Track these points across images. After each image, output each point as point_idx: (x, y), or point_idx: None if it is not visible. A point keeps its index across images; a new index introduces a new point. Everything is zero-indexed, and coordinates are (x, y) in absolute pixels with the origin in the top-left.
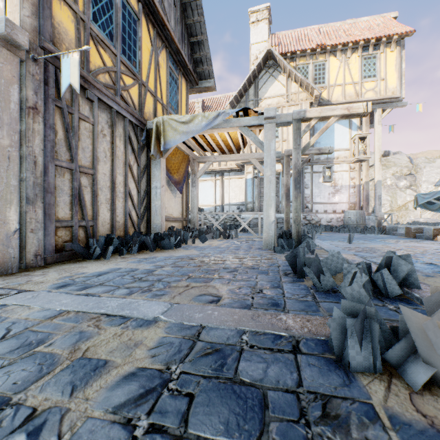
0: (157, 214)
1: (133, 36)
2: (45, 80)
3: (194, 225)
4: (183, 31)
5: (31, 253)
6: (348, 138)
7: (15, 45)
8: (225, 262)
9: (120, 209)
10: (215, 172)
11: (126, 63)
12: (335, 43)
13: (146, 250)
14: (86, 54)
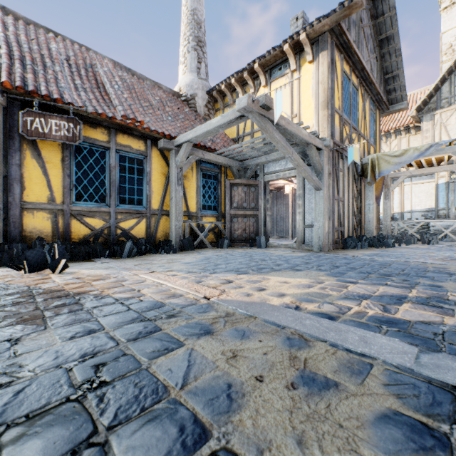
0: (370, 223)
1: (355, 105)
2: (332, 158)
3: (387, 232)
4: (380, 74)
5: (329, 243)
6: None
7: (328, 147)
8: (452, 255)
9: (350, 220)
10: (392, 179)
11: (353, 126)
12: None
13: (370, 247)
14: (342, 134)
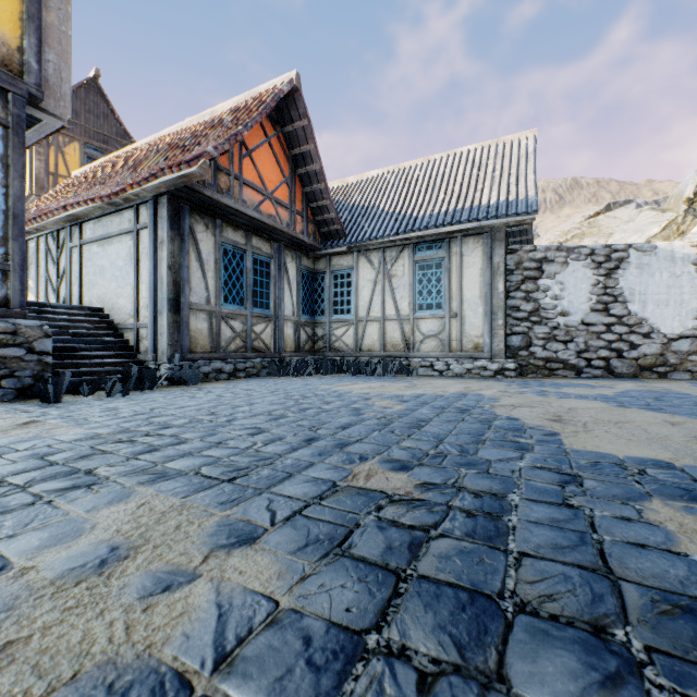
0: None
1: None
2: None
3: None
4: None
5: None
6: None
7: None
8: None
9: None
10: None
11: None
12: None
13: None
14: None
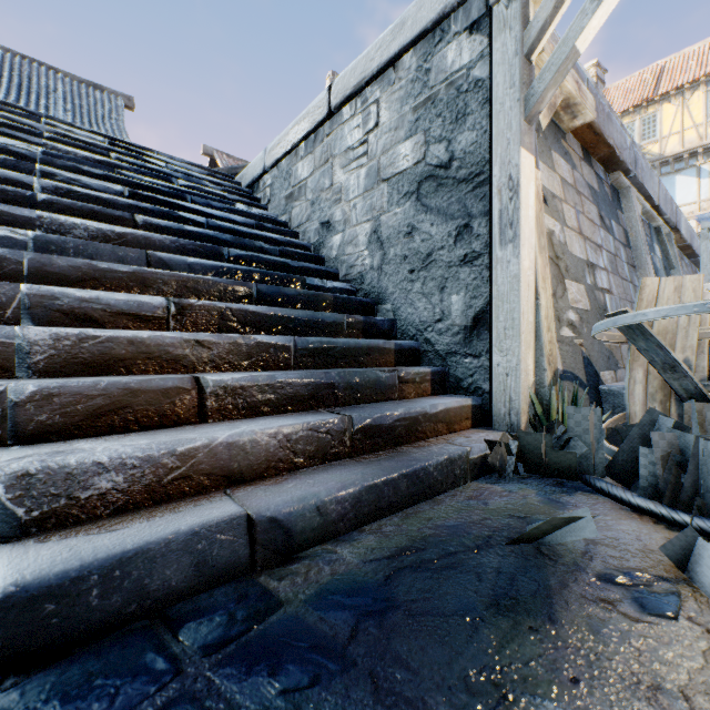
0: None
1: None
2: None
3: None
4: None
5: None
6: (695, 189)
7: None
8: None
9: None
10: None
11: None
12: (663, 92)
13: None
14: None
